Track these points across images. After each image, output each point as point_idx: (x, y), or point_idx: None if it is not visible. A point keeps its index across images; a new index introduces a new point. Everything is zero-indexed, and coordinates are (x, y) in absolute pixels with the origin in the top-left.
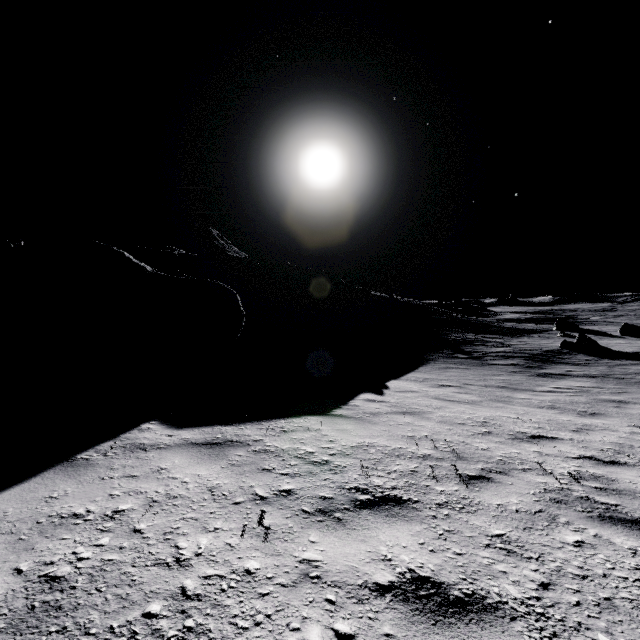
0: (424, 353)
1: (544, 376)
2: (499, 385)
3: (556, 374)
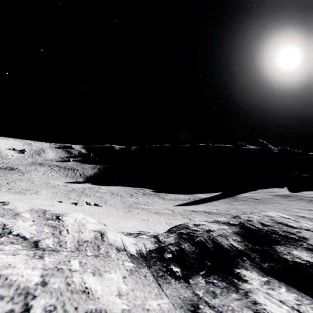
0: None
1: None
2: None
3: None
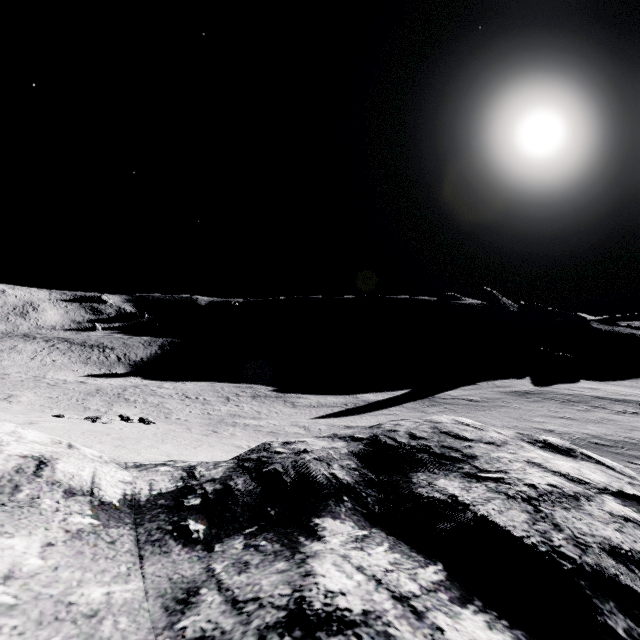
0: None
1: None
2: None
3: None
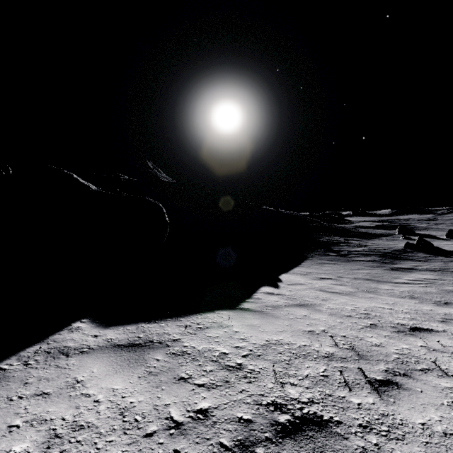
0: (304, 252)
1: (397, 270)
2: (365, 278)
3: (405, 268)
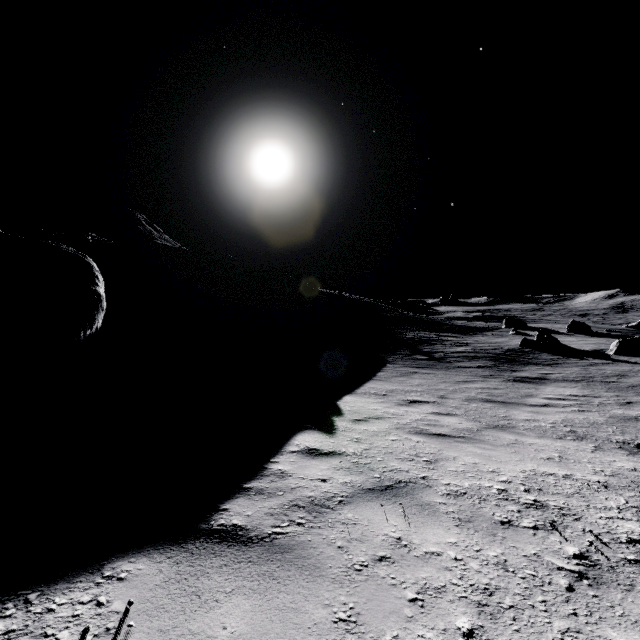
0: (380, 355)
1: (522, 381)
2: (482, 397)
3: (533, 378)
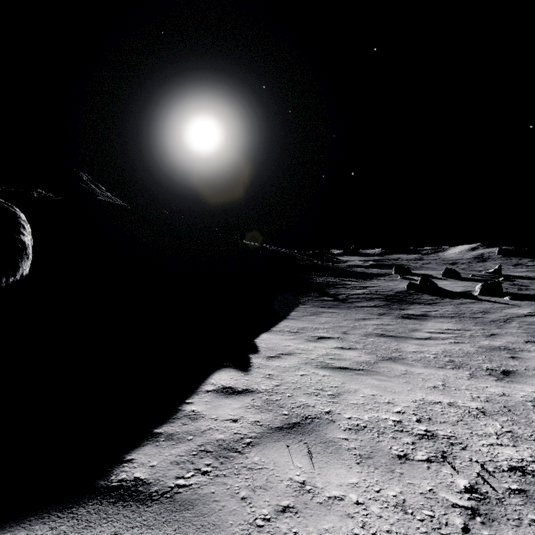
0: (293, 297)
1: (409, 318)
2: (377, 332)
3: (418, 315)
